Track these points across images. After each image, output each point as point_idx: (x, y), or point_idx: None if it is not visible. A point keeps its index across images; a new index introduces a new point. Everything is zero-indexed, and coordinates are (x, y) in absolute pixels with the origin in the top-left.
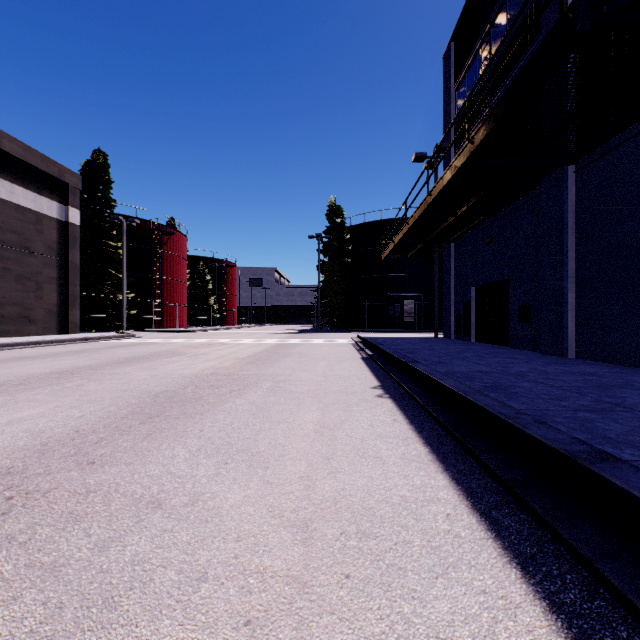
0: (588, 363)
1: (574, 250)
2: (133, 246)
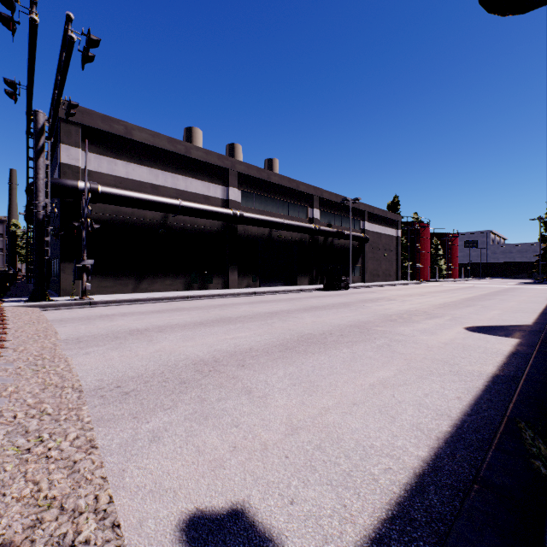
0: None
1: None
2: (405, 237)
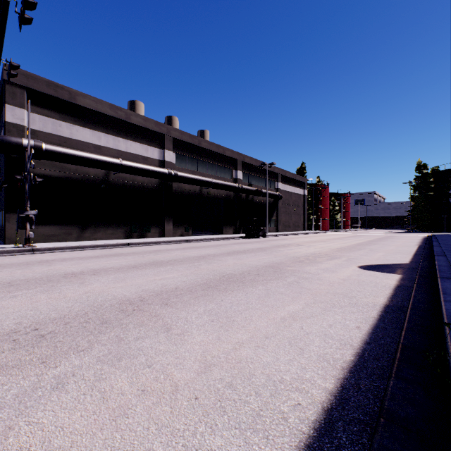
0: None
1: None
2: (310, 196)
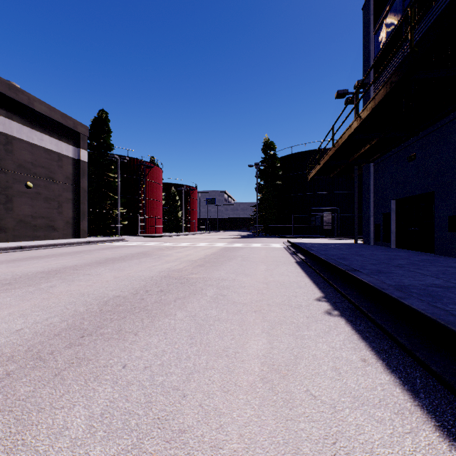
0: None
1: None
2: (125, 176)
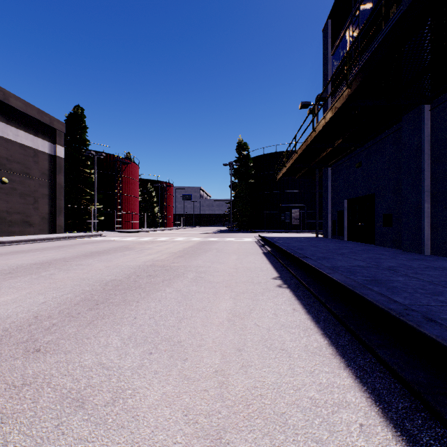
0: (443, 259)
1: (430, 170)
2: (102, 172)
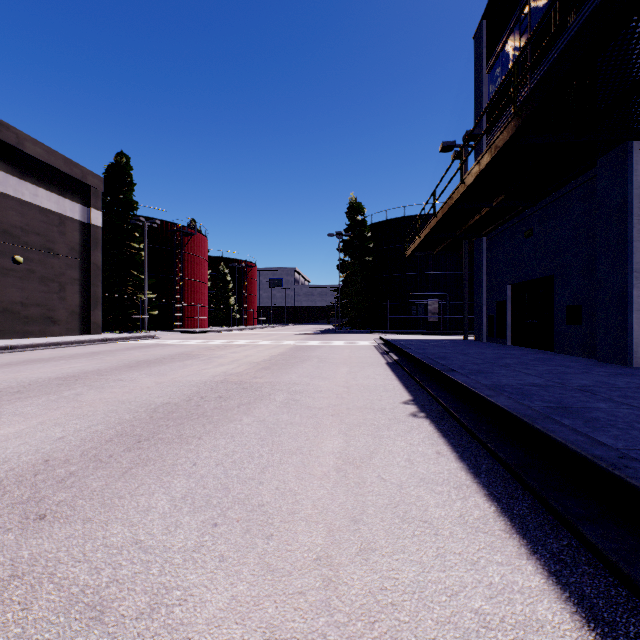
0: None
1: None
2: (155, 247)
